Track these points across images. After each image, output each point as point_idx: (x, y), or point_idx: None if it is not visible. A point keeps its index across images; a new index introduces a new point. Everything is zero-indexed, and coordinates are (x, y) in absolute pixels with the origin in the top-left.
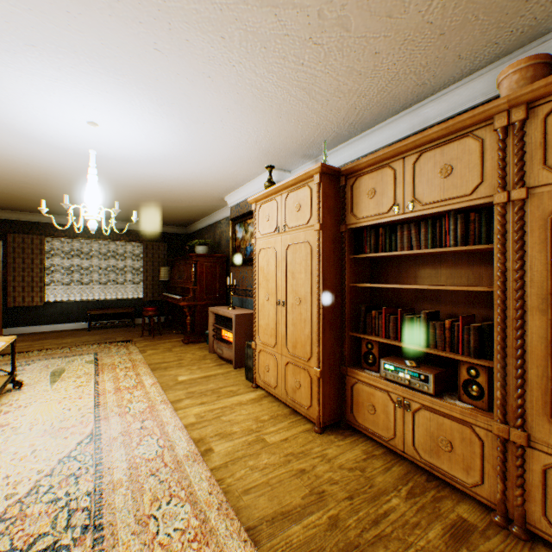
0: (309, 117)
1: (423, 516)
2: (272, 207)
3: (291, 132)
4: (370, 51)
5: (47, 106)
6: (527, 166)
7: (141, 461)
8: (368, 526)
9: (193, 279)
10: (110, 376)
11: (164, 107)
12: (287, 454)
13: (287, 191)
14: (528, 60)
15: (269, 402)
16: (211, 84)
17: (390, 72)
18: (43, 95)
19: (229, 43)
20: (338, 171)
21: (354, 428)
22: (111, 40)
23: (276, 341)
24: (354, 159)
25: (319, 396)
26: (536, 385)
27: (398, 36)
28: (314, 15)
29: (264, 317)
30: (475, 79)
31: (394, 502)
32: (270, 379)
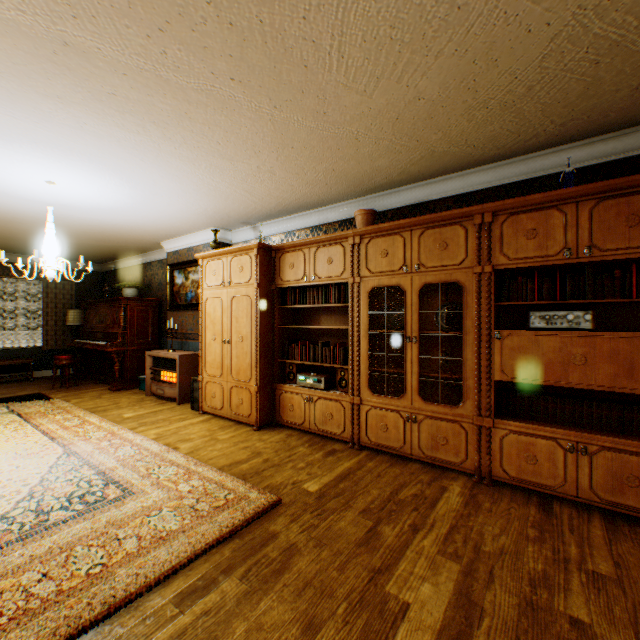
0: (249, 204)
1: (315, 451)
2: (219, 265)
3: (235, 209)
4: (289, 184)
5: (10, 167)
6: (361, 266)
7: (126, 458)
8: (285, 458)
9: (123, 324)
10: (46, 421)
11: (131, 184)
12: (236, 442)
13: (232, 255)
14: (365, 211)
15: (217, 420)
16: (178, 179)
17: (302, 193)
18: (15, 162)
19: (198, 167)
20: (270, 247)
21: (281, 425)
22: (108, 152)
23: (223, 371)
24: (283, 232)
25: (257, 405)
26: (364, 373)
27: (304, 181)
28: (255, 167)
29: (211, 354)
30: (351, 204)
31: (301, 449)
32: (217, 403)
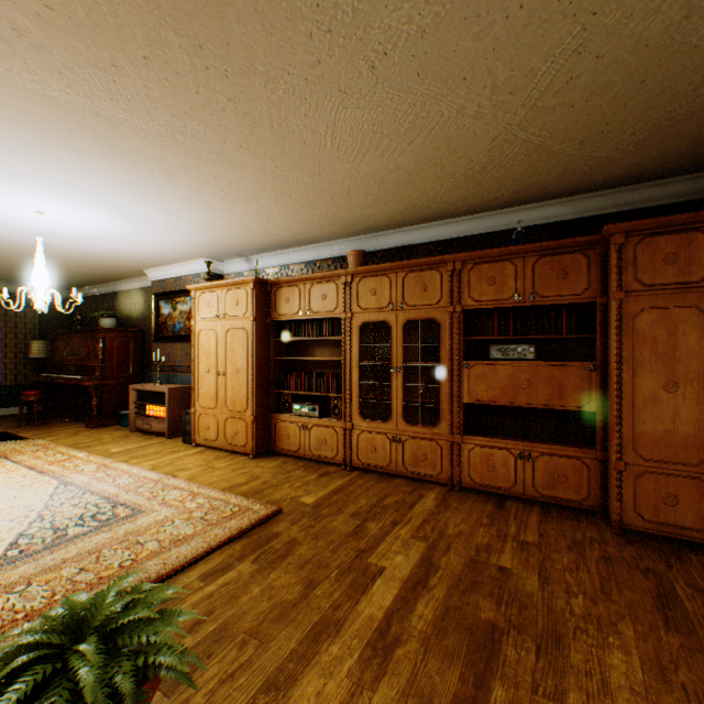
0: (245, 238)
1: (310, 473)
2: (214, 297)
3: (230, 242)
4: (285, 224)
5: (2, 198)
6: (353, 303)
7: (126, 485)
8: (283, 480)
9: (102, 356)
10: (26, 457)
11: (127, 217)
12: (234, 469)
13: (228, 288)
14: (356, 252)
15: (211, 452)
16: (177, 216)
17: (298, 231)
18: (8, 194)
19: (199, 207)
20: (266, 281)
21: (277, 454)
22: (112, 191)
23: (217, 403)
24: (277, 265)
25: (254, 434)
26: (355, 401)
27: (300, 222)
28: (254, 209)
29: (205, 386)
30: (344, 242)
31: (297, 472)
32: (211, 435)
